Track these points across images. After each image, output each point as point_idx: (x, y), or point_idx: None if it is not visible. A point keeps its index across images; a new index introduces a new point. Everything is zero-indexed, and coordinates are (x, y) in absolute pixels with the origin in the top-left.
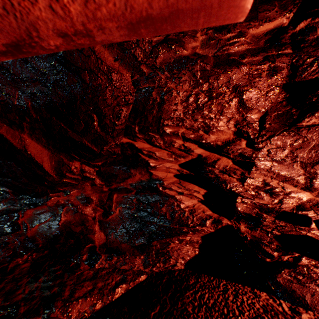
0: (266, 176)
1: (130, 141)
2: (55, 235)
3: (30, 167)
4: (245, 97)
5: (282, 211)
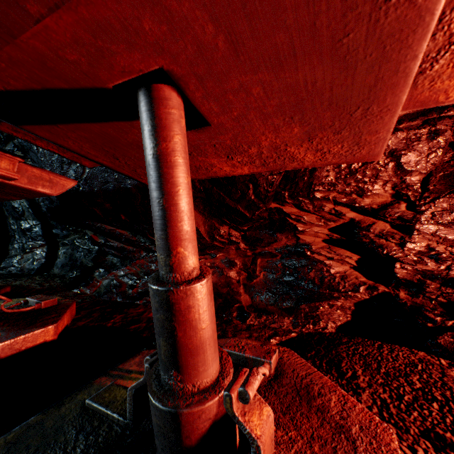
0: (430, 240)
1: (278, 206)
2: None
3: None
4: (403, 160)
5: (449, 277)
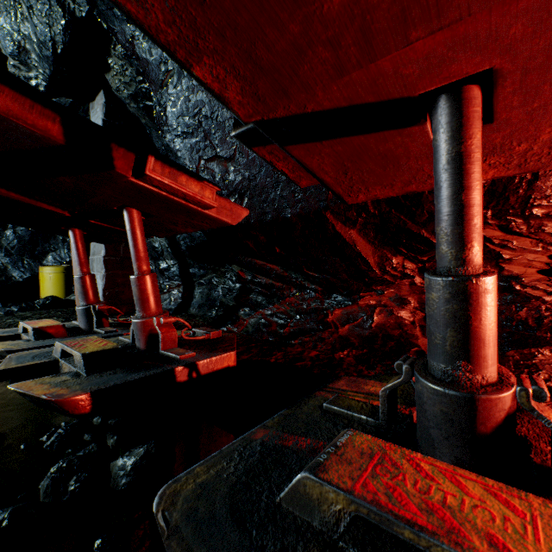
0: None
1: None
2: (368, 336)
3: (355, 262)
4: None
5: None
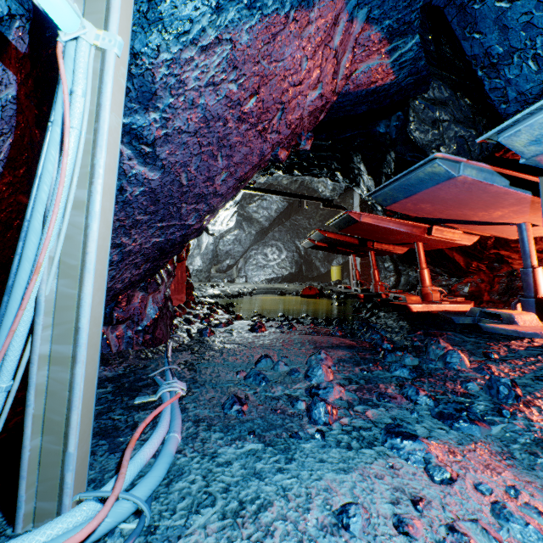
0: None
1: (497, 252)
2: (465, 295)
3: (455, 264)
4: None
5: None
